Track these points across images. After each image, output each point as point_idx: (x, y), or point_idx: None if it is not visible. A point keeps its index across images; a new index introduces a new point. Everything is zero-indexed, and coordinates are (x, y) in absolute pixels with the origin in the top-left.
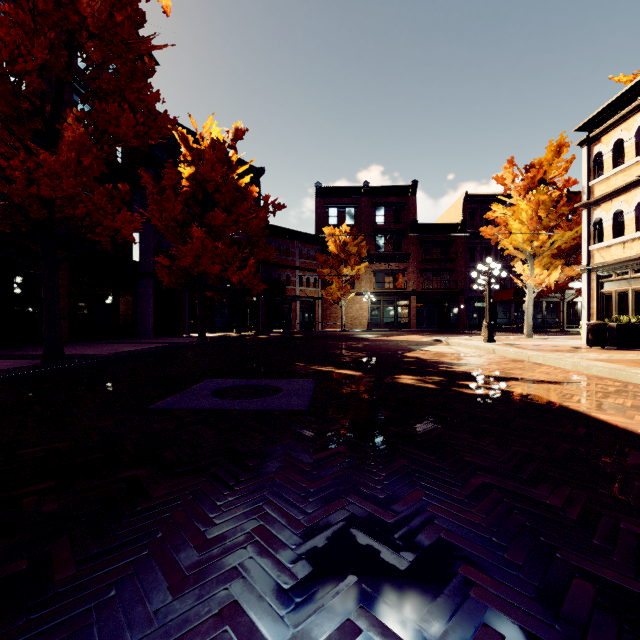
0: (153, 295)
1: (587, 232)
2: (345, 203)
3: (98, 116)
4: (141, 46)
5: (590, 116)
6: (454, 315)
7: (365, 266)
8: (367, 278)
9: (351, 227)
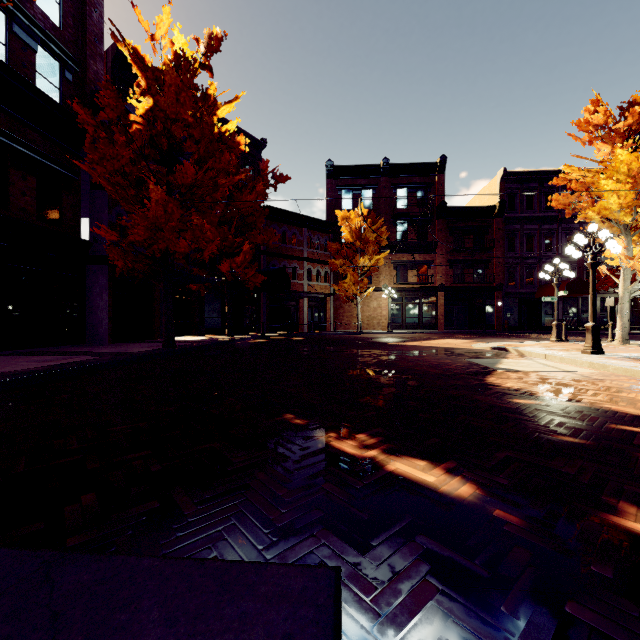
0: (110, 286)
1: None
2: (361, 184)
3: None
4: None
5: None
6: (490, 314)
7: (384, 257)
8: (386, 271)
9: (368, 212)
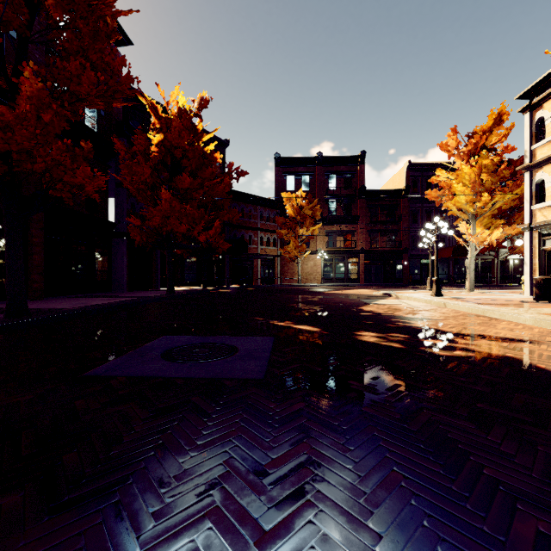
0: (127, 253)
1: (529, 193)
2: (301, 171)
3: (59, 74)
4: (105, 10)
5: (532, 84)
6: (398, 271)
7: (319, 227)
8: (321, 238)
9: (306, 193)
